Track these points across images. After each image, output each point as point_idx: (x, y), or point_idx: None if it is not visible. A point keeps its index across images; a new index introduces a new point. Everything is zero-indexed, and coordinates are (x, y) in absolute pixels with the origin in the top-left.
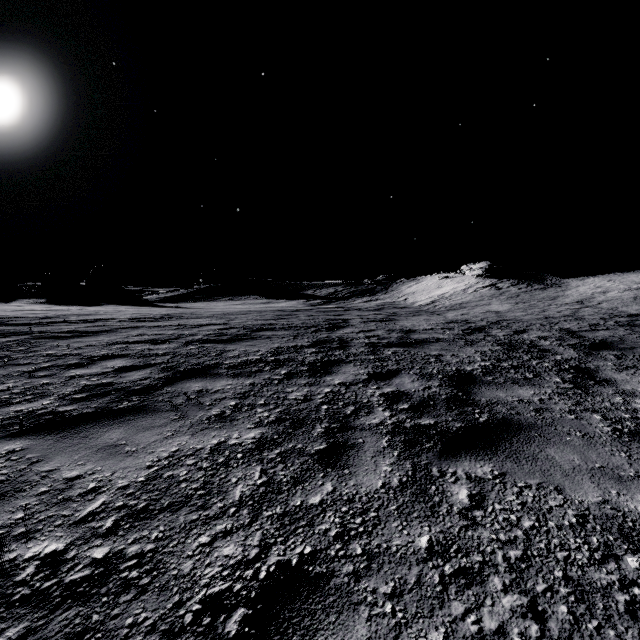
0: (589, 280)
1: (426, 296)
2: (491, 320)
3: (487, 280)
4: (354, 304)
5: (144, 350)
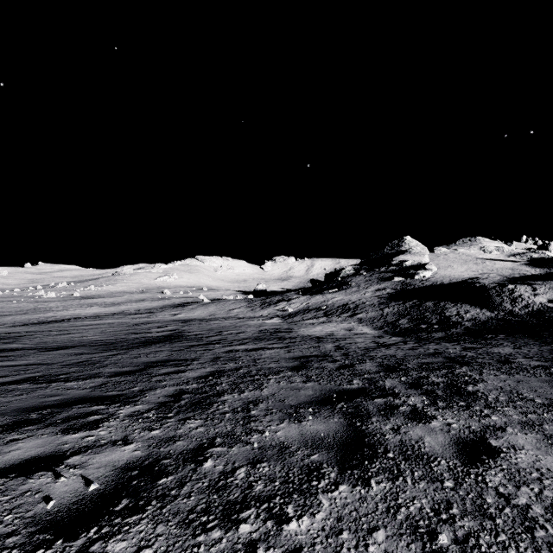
0: None
1: None
2: None
3: None
4: None
5: None
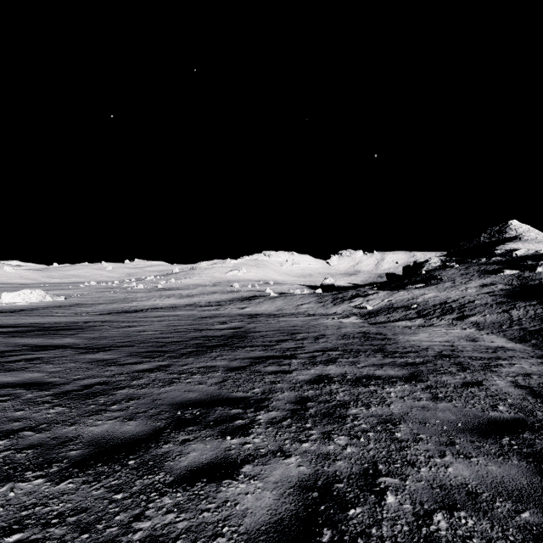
0: None
1: None
2: None
3: None
4: None
5: None
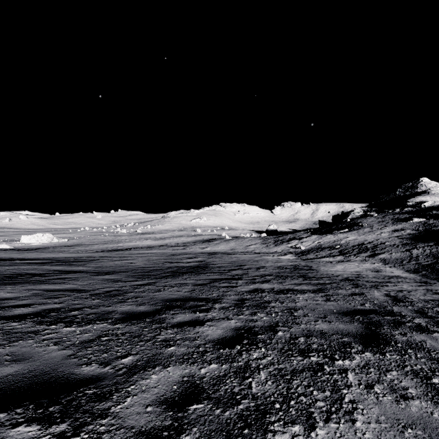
0: None
1: None
2: None
3: None
4: None
5: None
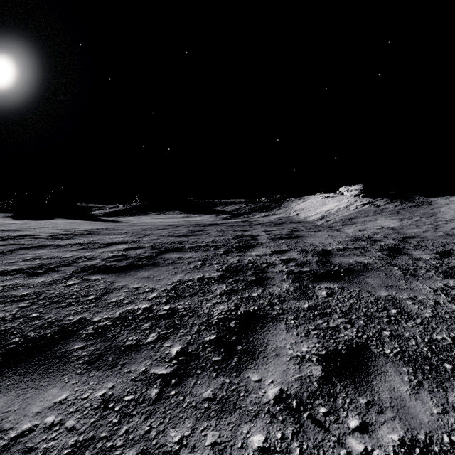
0: (454, 199)
1: (315, 212)
2: (395, 237)
3: (363, 199)
4: (256, 218)
5: (4, 288)
